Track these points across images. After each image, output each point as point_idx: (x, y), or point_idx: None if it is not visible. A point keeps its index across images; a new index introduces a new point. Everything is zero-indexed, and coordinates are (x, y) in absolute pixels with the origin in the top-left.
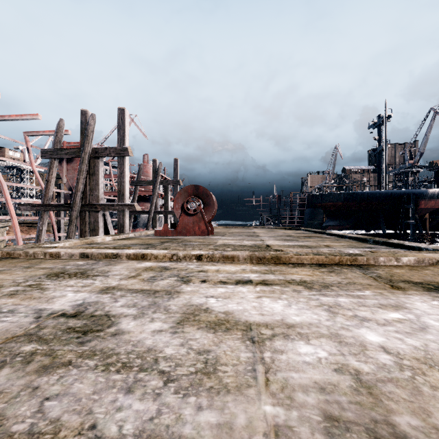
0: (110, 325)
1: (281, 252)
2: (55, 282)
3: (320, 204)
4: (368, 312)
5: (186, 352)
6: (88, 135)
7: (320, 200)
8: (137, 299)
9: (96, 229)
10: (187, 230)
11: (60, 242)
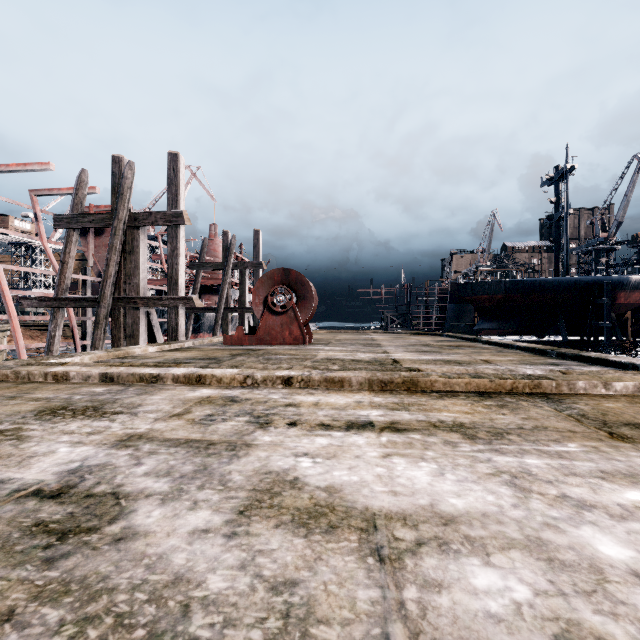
0: (116, 517)
1: (418, 373)
2: (45, 426)
3: (470, 298)
4: (585, 488)
5: (248, 585)
6: (123, 193)
7: (470, 292)
8: (176, 459)
9: (135, 335)
10: (272, 337)
11: (75, 355)
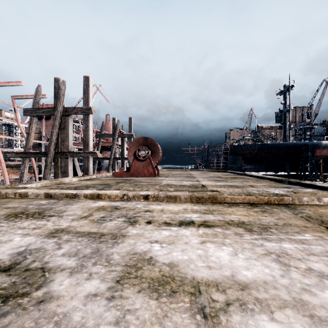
0: (41, 285)
1: (217, 193)
2: (9, 224)
3: (240, 152)
4: (321, 264)
5: None
6: (59, 97)
7: (240, 149)
8: (81, 245)
9: (66, 172)
10: (138, 173)
11: (32, 183)
